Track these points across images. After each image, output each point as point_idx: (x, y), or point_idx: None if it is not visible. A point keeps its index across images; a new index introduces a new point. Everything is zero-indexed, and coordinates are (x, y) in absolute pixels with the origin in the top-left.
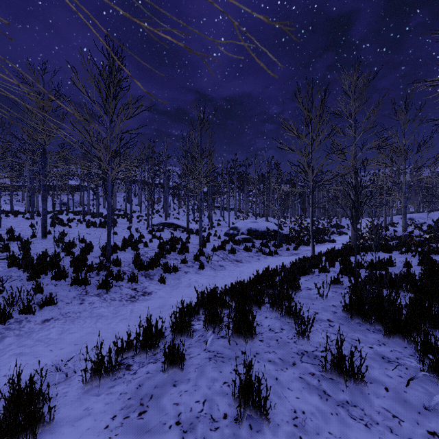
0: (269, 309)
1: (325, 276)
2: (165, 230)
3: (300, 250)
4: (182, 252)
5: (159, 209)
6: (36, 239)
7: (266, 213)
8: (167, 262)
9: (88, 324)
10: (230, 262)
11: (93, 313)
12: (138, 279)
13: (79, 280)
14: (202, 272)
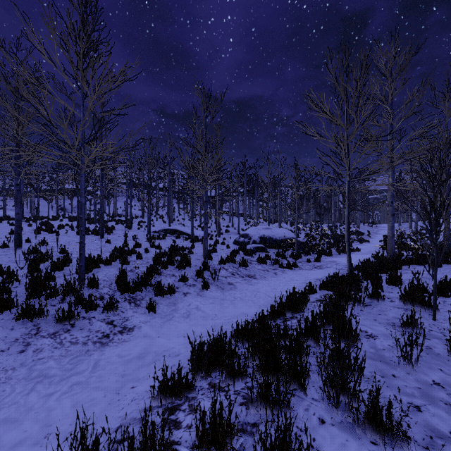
0: (320, 393)
1: (381, 307)
2: (167, 238)
3: (323, 262)
4: (181, 266)
5: (163, 214)
6: (7, 249)
7: (279, 219)
8: (160, 281)
9: (15, 395)
10: (242, 278)
11: (33, 371)
12: (119, 306)
13: (29, 311)
14: (205, 293)
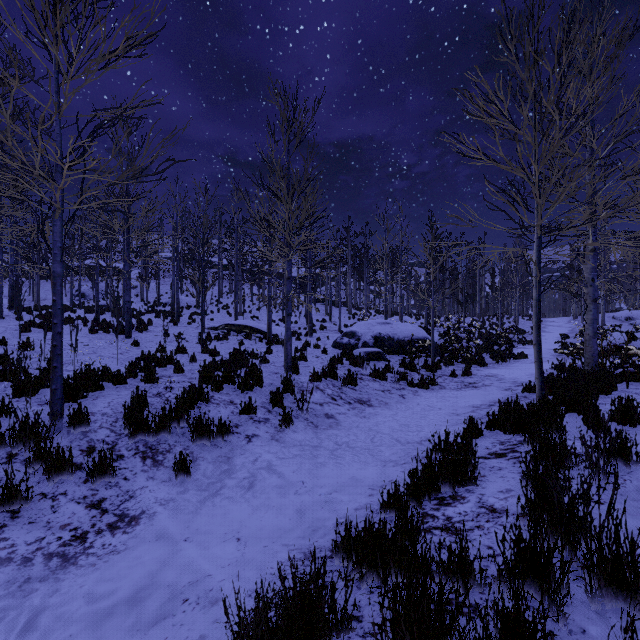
0: None
1: None
2: (231, 338)
3: (477, 376)
4: (247, 386)
5: (229, 303)
6: None
7: (400, 309)
8: (203, 417)
9: None
10: (348, 405)
11: None
12: (122, 466)
13: None
14: (285, 436)
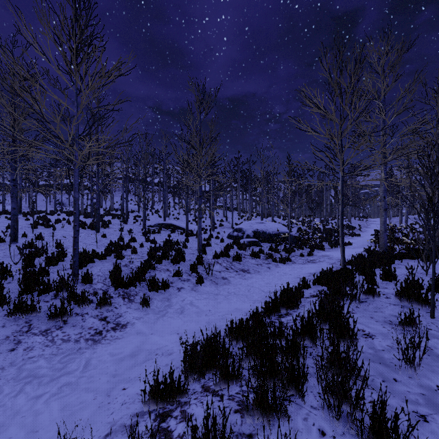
0: (319, 400)
1: (377, 304)
2: (162, 232)
3: (316, 256)
4: (176, 261)
5: (159, 209)
6: (3, 243)
7: (272, 213)
8: (154, 277)
9: (2, 397)
10: (235, 272)
11: (23, 371)
12: (113, 302)
13: (21, 308)
14: (199, 288)
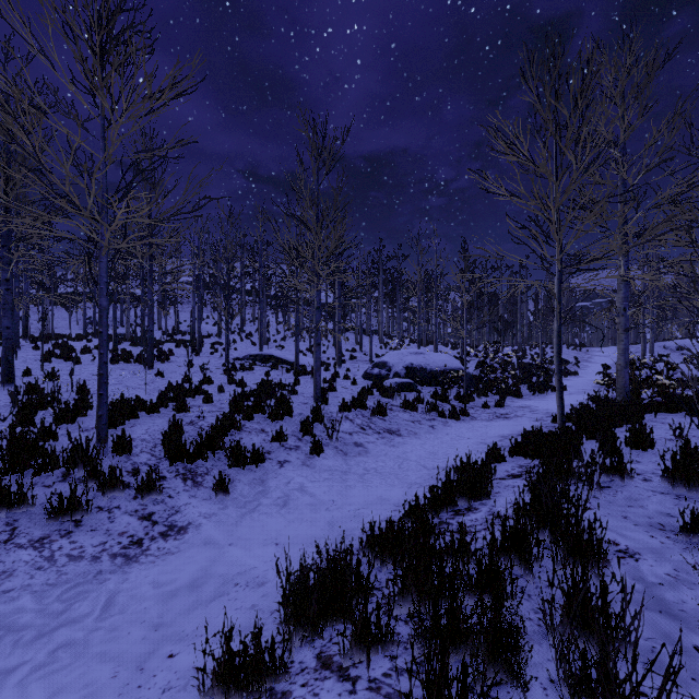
0: (554, 697)
1: (630, 492)
2: (257, 368)
3: (510, 408)
4: (277, 416)
5: (252, 332)
6: None
7: (435, 338)
8: (238, 442)
9: None
10: (377, 435)
11: None
12: (166, 486)
13: None
14: (316, 462)
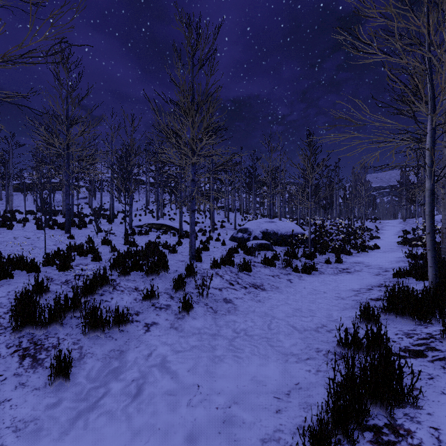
0: None
1: None
2: (151, 233)
3: (347, 263)
4: (153, 273)
5: (154, 209)
6: None
7: (280, 213)
8: (97, 308)
9: None
10: (244, 290)
11: None
12: None
13: None
14: (185, 324)
